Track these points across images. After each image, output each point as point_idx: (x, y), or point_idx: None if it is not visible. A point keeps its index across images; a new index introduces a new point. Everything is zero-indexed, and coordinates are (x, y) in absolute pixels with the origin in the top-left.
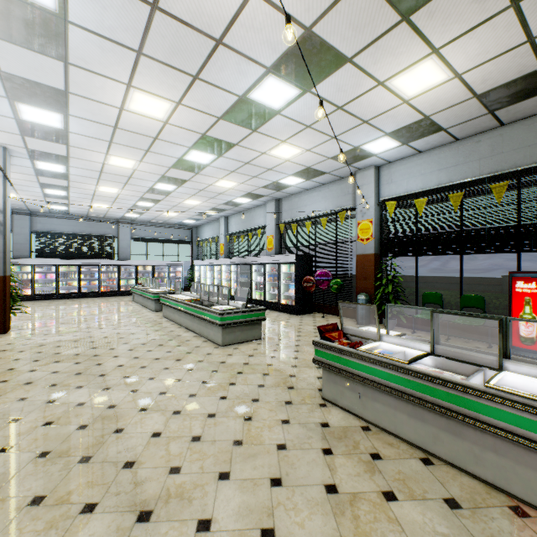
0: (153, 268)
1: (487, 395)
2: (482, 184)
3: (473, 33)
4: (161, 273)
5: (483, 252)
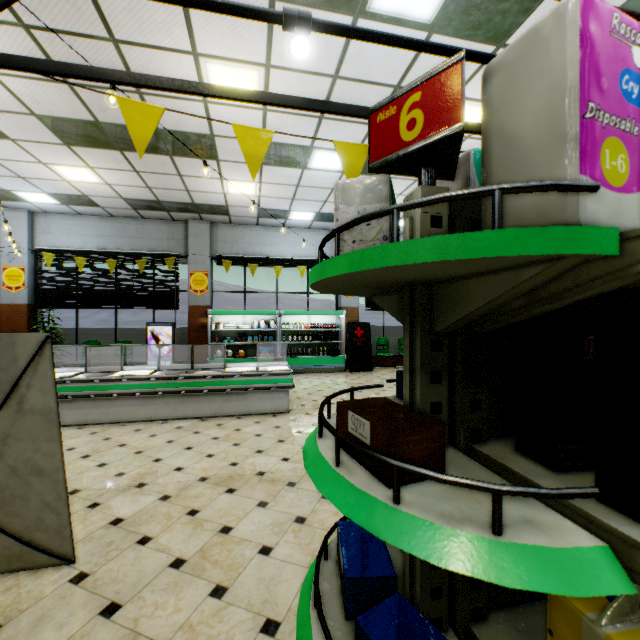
0: None
1: (112, 380)
2: (132, 256)
3: (116, 171)
4: None
5: (132, 307)
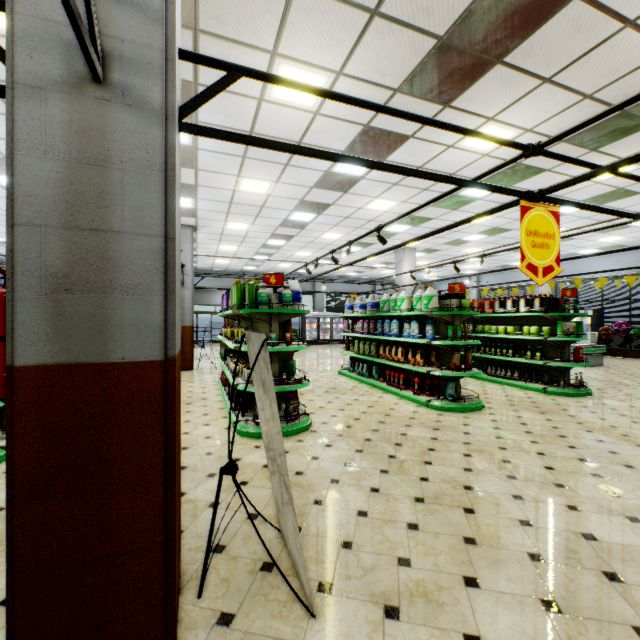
0: None
1: None
2: None
3: None
4: None
5: None
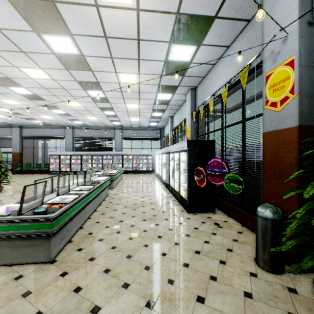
0: (132, 157)
1: None
2: None
3: None
4: (138, 160)
5: None
